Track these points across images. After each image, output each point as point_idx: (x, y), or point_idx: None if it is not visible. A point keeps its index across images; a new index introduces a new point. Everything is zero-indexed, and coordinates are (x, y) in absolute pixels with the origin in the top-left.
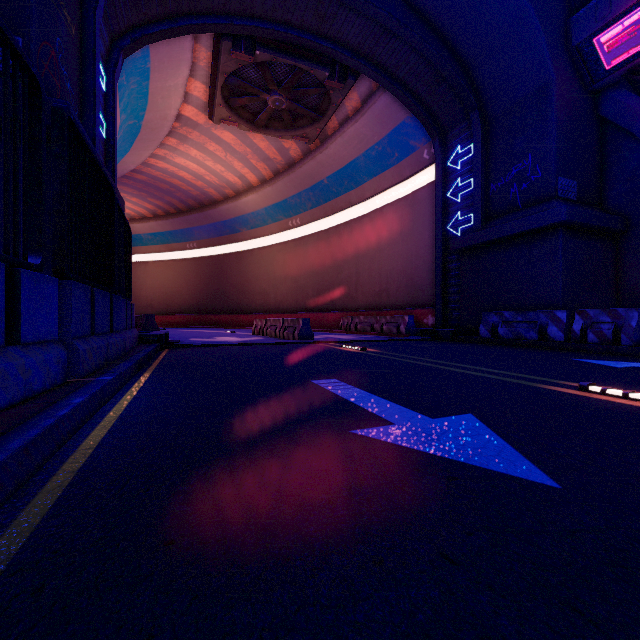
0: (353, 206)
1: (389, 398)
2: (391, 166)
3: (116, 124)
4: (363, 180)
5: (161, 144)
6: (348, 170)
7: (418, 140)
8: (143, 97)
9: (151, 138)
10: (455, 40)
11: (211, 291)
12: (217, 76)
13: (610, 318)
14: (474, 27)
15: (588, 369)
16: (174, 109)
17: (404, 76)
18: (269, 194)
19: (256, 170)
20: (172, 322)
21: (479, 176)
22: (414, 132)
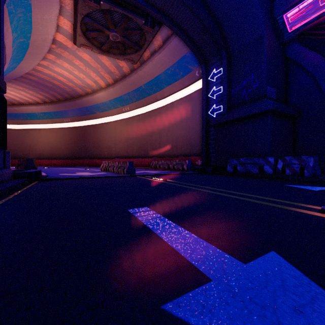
0: (158, 101)
1: (192, 230)
2: (178, 79)
3: (2, 33)
4: (163, 87)
5: (45, 58)
6: (155, 81)
7: (193, 65)
8: (28, 24)
9: (37, 53)
10: (214, 9)
11: (79, 146)
12: (77, 16)
13: (298, 161)
14: (224, 2)
15: (302, 192)
16: (51, 35)
17: (186, 28)
18: (111, 92)
19: (104, 78)
20: (55, 163)
21: (226, 85)
22: (191, 61)
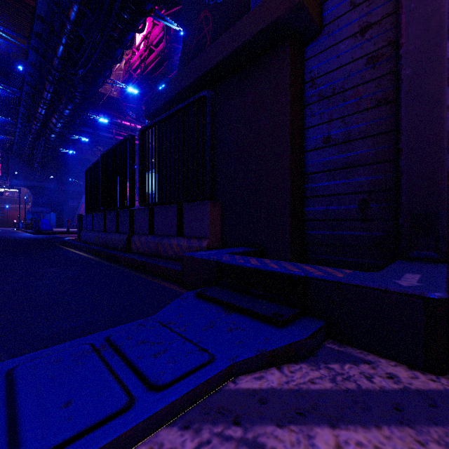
0: None
1: None
2: None
3: None
4: None
5: None
6: None
7: None
8: None
9: None
10: None
11: None
12: None
13: None
14: None
15: None
16: None
17: None
18: None
19: None
20: None
21: None
22: None
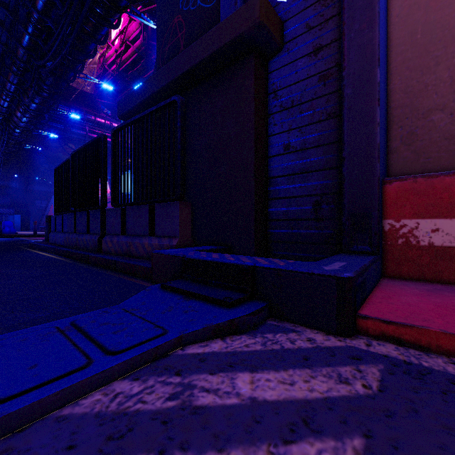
0: None
1: None
2: None
3: None
4: None
5: None
6: None
7: None
8: None
9: None
10: None
11: None
12: None
13: None
14: None
15: None
16: None
17: None
18: None
19: None
20: None
21: None
22: None
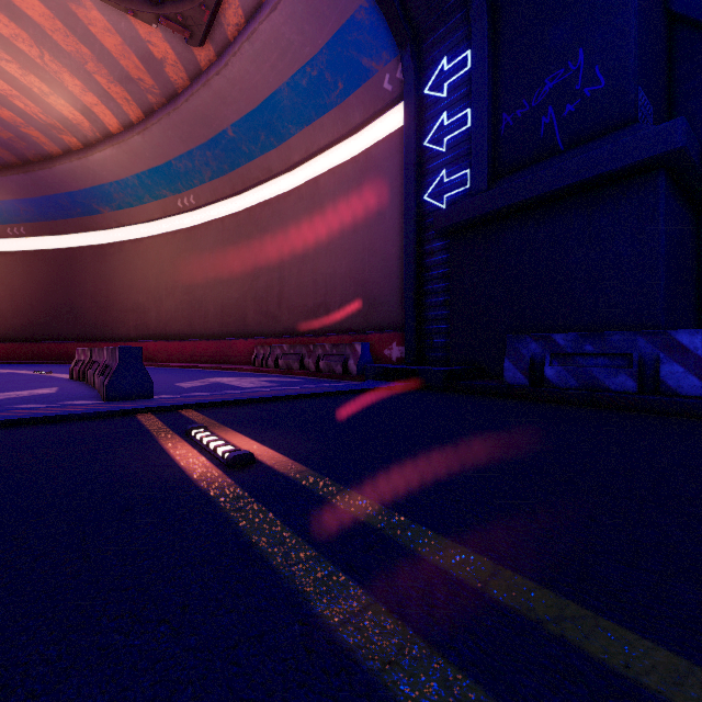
0: (275, 178)
1: None
2: (332, 107)
3: None
4: (289, 132)
5: None
6: (265, 113)
7: (376, 56)
8: None
9: None
10: None
11: (52, 305)
12: None
13: None
14: None
15: None
16: None
17: None
18: (140, 149)
19: (111, 101)
20: None
21: (484, 99)
22: (370, 41)
